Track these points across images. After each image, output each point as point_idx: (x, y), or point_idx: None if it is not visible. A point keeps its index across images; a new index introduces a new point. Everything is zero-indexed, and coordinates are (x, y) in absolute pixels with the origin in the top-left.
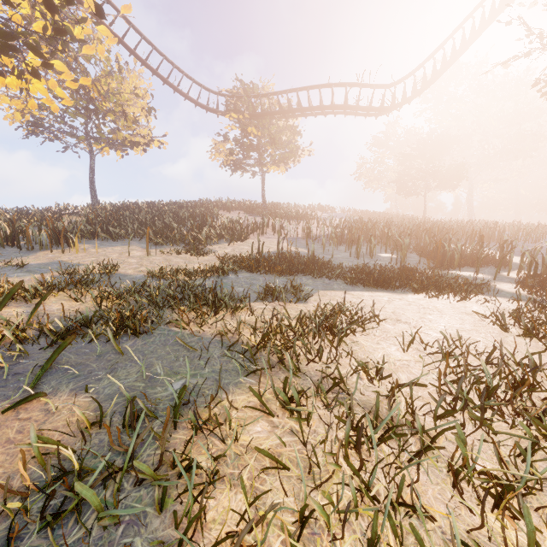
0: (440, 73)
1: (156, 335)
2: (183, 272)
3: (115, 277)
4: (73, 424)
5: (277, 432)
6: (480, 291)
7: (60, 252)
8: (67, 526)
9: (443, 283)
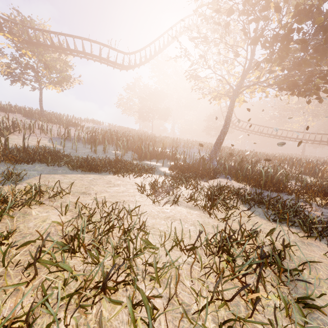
0: (153, 56)
1: None
2: None
3: None
4: None
5: None
6: (149, 172)
7: None
8: None
9: (132, 168)
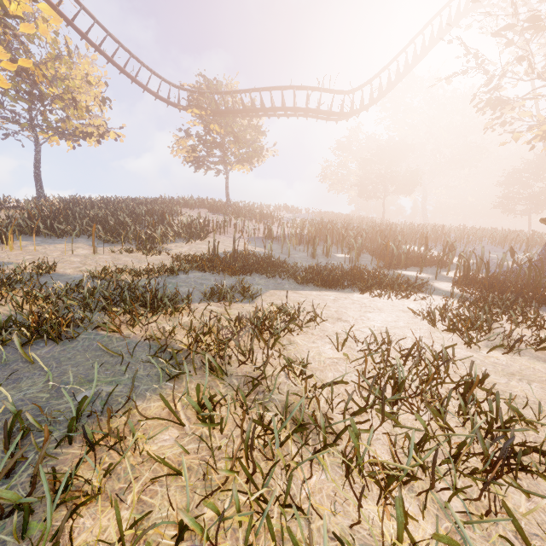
0: (394, 84)
1: (80, 340)
2: (128, 271)
3: (50, 277)
4: None
5: (185, 439)
6: (419, 290)
7: None
8: None
9: (387, 282)
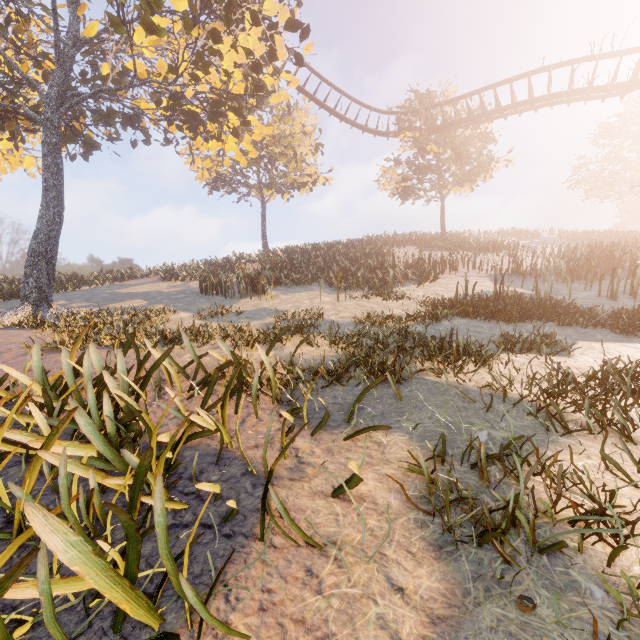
0: None
1: (415, 383)
2: (391, 318)
3: (324, 323)
4: (411, 458)
5: None
6: None
7: (257, 299)
8: (487, 543)
9: None
